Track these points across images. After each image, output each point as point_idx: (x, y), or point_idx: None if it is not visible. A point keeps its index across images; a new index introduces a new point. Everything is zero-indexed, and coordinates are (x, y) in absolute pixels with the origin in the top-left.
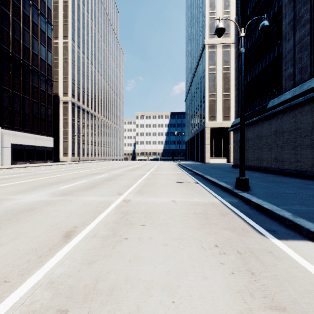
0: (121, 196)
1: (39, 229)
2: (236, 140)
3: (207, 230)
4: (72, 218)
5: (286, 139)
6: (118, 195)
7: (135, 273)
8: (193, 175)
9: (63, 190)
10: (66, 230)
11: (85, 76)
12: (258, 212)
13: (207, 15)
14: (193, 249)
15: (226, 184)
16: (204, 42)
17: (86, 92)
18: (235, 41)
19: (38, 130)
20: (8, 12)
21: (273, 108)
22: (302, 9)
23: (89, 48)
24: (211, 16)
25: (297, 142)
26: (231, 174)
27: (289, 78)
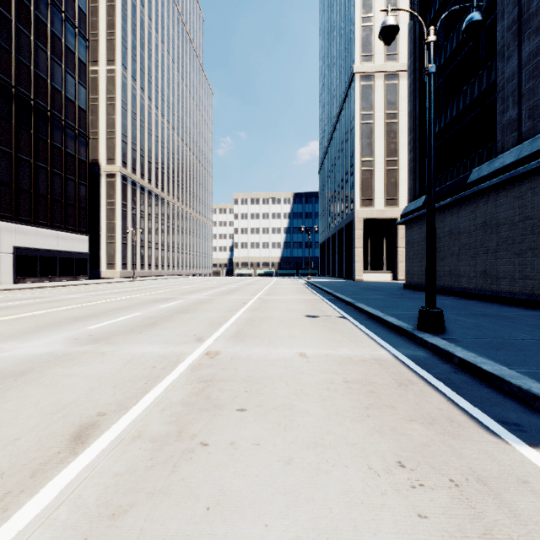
0: (202, 343)
1: (23, 421)
2: (411, 239)
3: (375, 422)
4: (100, 392)
5: (504, 238)
6: (196, 342)
7: None
8: (335, 302)
9: (95, 332)
10: (80, 422)
11: (145, 130)
12: (471, 380)
13: (358, 23)
14: (351, 473)
15: (400, 321)
16: (353, 70)
17: (146, 158)
18: (408, 65)
19: (61, 223)
20: (8, 15)
21: (480, 181)
22: (535, 0)
23: (151, 82)
24: (365, 23)
25: (526, 242)
26: (405, 302)
27: (510, 127)
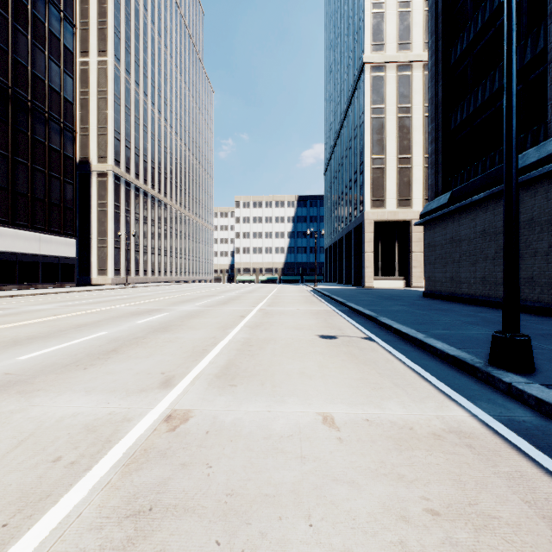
0: (168, 391)
1: None
2: (432, 242)
3: None
4: None
5: None
6: (160, 389)
7: None
8: (352, 316)
9: (19, 367)
10: None
11: (141, 127)
12: None
13: (369, 9)
14: None
15: (453, 348)
16: (363, 60)
17: (142, 157)
18: (429, 45)
19: (44, 224)
20: None
21: (526, 170)
22: None
23: (147, 76)
24: (376, 10)
25: None
26: (437, 315)
27: None
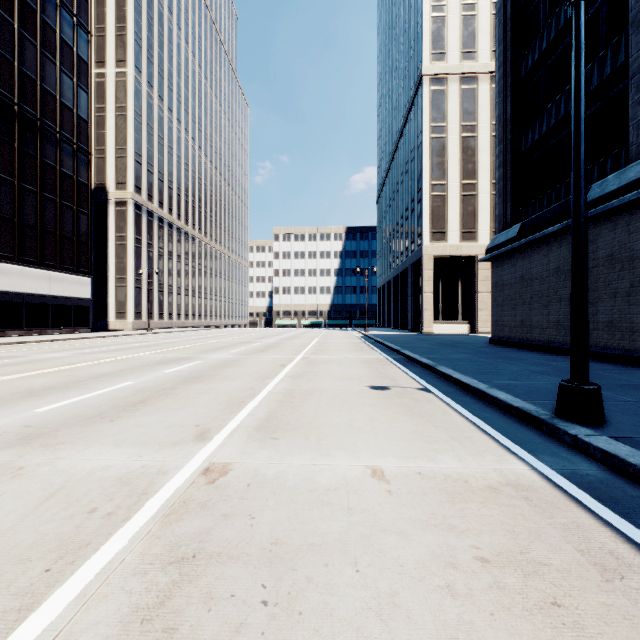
0: (204, 444)
1: None
2: (500, 281)
3: None
4: None
5: None
6: (195, 442)
7: None
8: (407, 365)
9: (39, 420)
10: None
11: (165, 148)
12: None
13: (428, 12)
14: None
15: (518, 399)
16: (421, 71)
17: (166, 183)
18: (496, 56)
19: (55, 261)
20: None
21: (605, 199)
22: None
23: (172, 89)
24: (436, 14)
25: None
26: (504, 364)
27: None
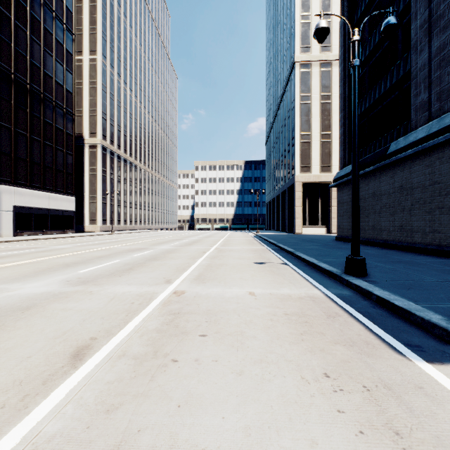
0: (170, 284)
1: (32, 343)
2: (341, 200)
3: (307, 344)
4: (91, 322)
5: (417, 199)
6: (166, 283)
7: (188, 432)
8: (279, 252)
9: (83, 276)
10: (77, 344)
11: (122, 109)
12: (385, 313)
13: (298, 20)
14: (287, 381)
15: (331, 266)
16: (294, 59)
17: (122, 132)
18: (339, 55)
19: (52, 186)
20: (8, 14)
21: (397, 152)
22: (442, 4)
23: (127, 68)
24: (304, 21)
25: (434, 202)
26: (336, 251)
27: (422, 108)
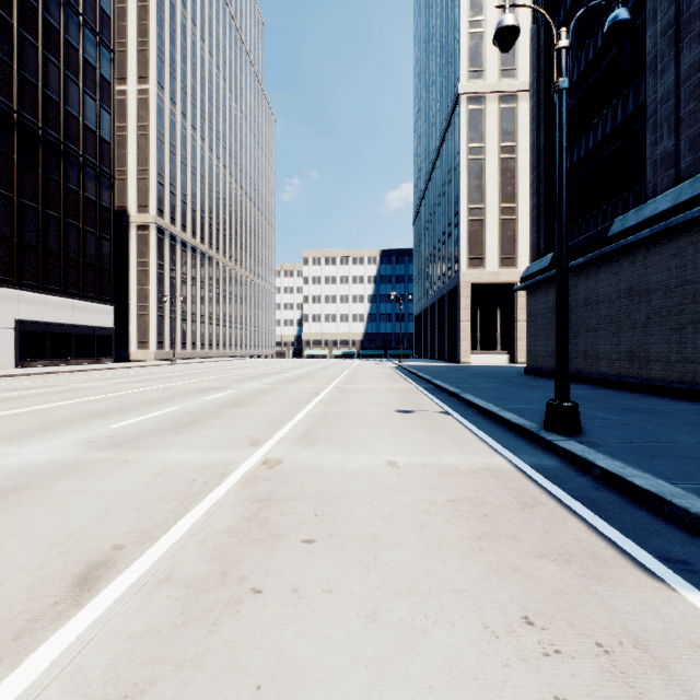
0: (259, 448)
1: (11, 557)
2: (534, 310)
3: (490, 559)
4: (118, 516)
5: (656, 308)
6: (251, 446)
7: None
8: (435, 393)
9: (117, 433)
10: (89, 559)
11: (188, 168)
12: (619, 498)
13: (465, 28)
14: (459, 634)
15: (521, 418)
16: (458, 90)
17: (189, 205)
18: (530, 82)
19: (78, 289)
20: (8, 18)
21: (625, 234)
22: None
23: (196, 105)
24: (474, 29)
25: (685, 314)
26: (526, 392)
27: (665, 163)
